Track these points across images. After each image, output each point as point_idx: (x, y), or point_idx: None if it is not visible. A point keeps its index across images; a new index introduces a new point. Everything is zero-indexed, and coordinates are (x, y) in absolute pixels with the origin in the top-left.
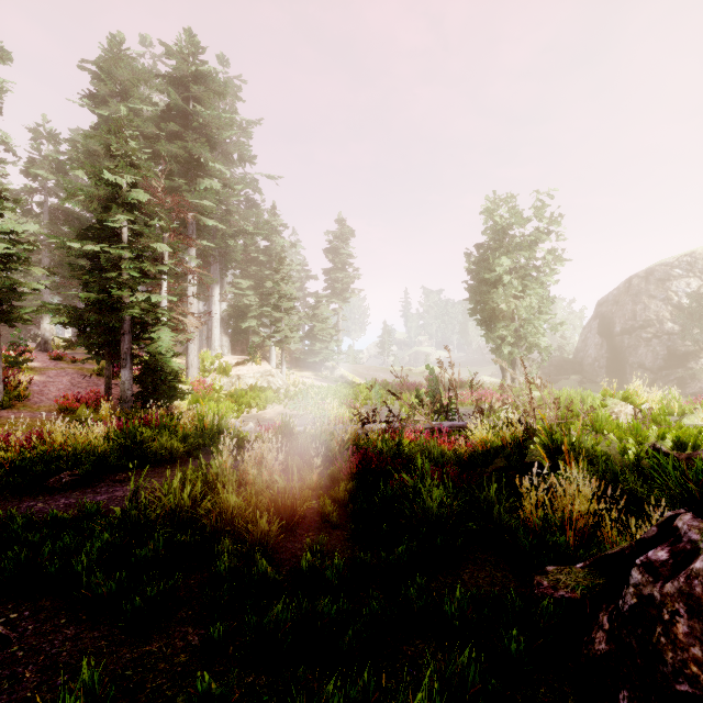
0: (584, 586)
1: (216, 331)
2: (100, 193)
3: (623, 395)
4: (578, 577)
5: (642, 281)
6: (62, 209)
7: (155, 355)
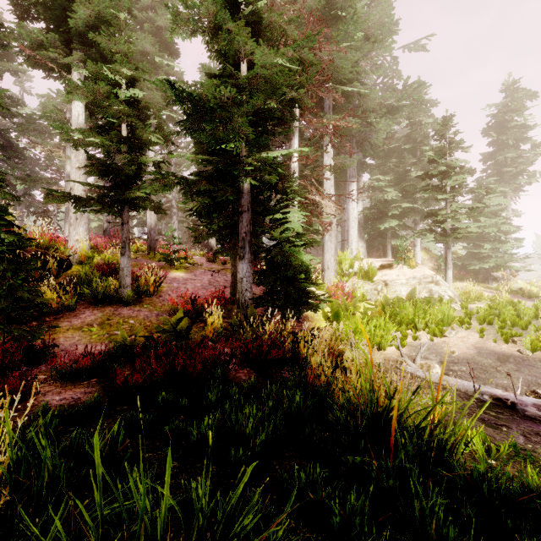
0: None
1: (353, 231)
2: (207, 5)
3: None
4: None
5: None
6: None
7: (280, 243)
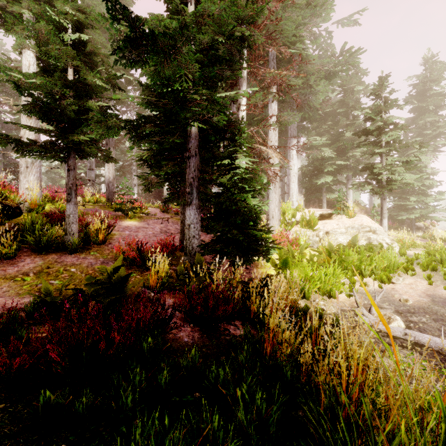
0: None
1: (294, 185)
2: None
3: None
4: None
5: None
6: None
7: (228, 189)
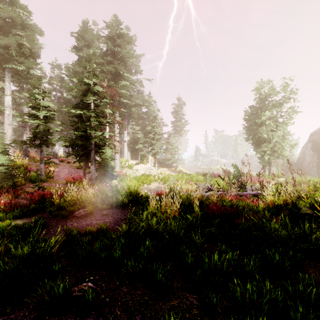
0: None
1: (126, 149)
2: (83, 88)
3: None
4: None
5: None
6: (63, 97)
7: (104, 159)
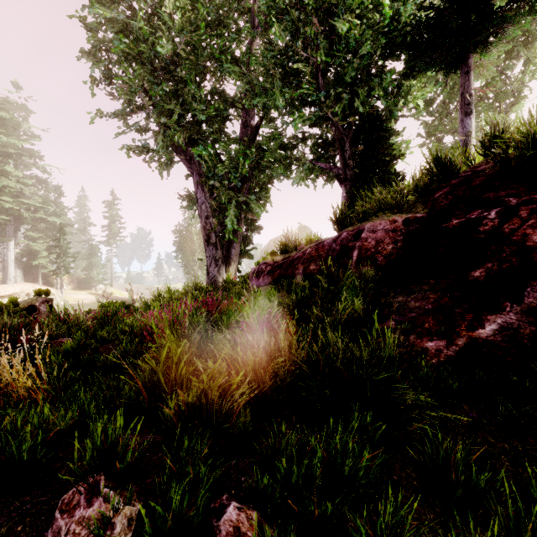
0: None
1: (12, 268)
2: None
3: None
4: None
5: (273, 243)
6: None
7: None
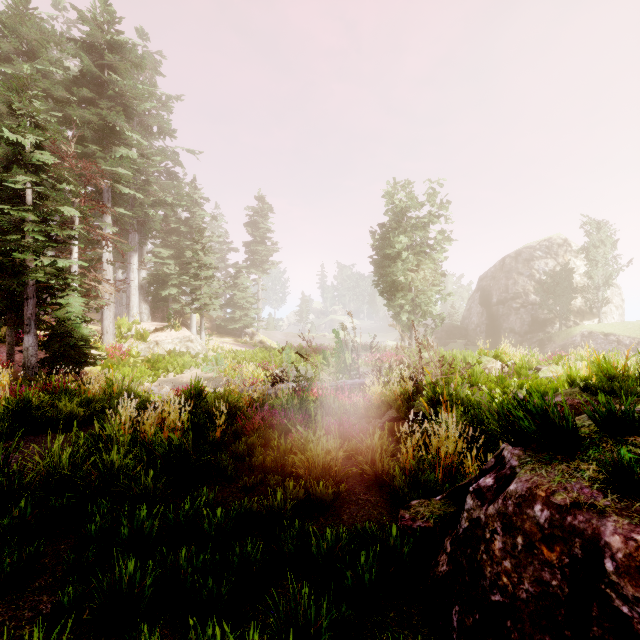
0: (437, 515)
1: (135, 298)
2: None
3: (494, 354)
4: (435, 508)
5: (512, 261)
6: None
7: (63, 320)
